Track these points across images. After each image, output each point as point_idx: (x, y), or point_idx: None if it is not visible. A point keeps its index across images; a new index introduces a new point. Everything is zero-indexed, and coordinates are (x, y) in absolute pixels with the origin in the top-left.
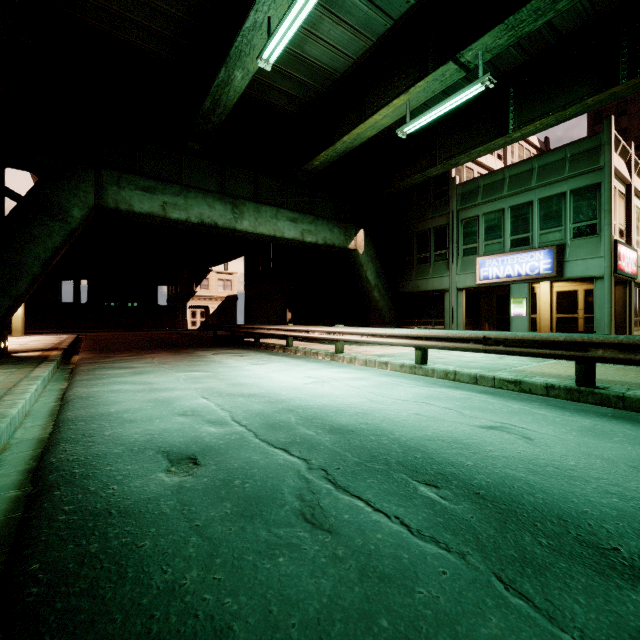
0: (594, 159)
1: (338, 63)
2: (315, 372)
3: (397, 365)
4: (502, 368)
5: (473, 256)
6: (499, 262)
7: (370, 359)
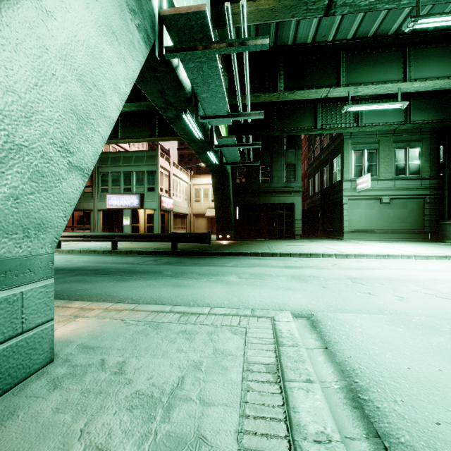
0: (154, 160)
1: None
2: None
3: None
4: (96, 247)
5: (106, 193)
6: (117, 198)
7: None
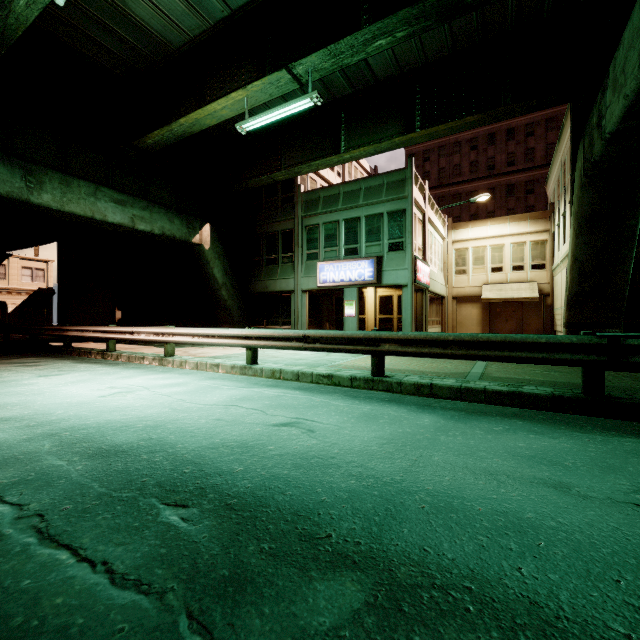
0: (402, 189)
1: (172, 34)
2: (126, 381)
3: (228, 366)
4: (324, 364)
5: (315, 261)
6: (335, 268)
7: (201, 362)
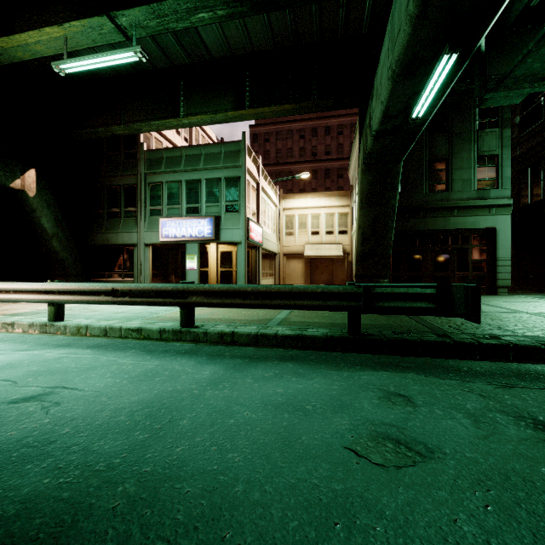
0: (237, 159)
1: None
2: None
3: (26, 325)
4: (143, 316)
5: (158, 217)
6: (177, 224)
7: None
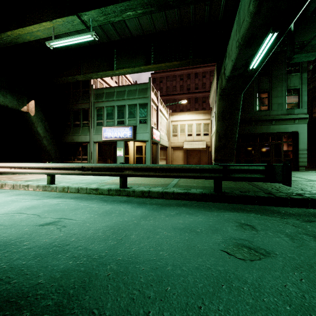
0: (146, 93)
1: None
2: None
3: (35, 186)
4: (97, 182)
5: (101, 126)
6: (112, 130)
7: (16, 184)
